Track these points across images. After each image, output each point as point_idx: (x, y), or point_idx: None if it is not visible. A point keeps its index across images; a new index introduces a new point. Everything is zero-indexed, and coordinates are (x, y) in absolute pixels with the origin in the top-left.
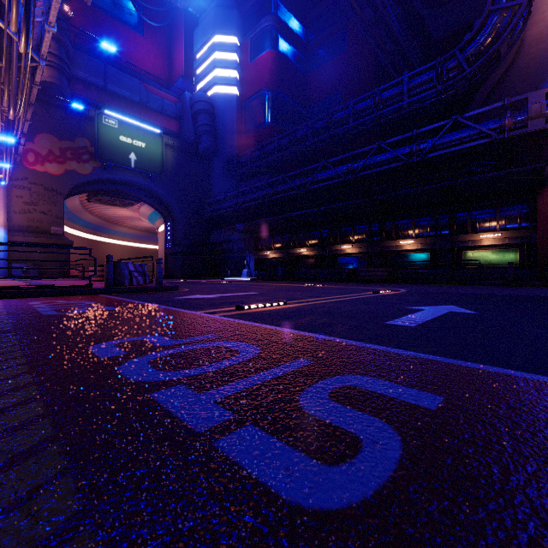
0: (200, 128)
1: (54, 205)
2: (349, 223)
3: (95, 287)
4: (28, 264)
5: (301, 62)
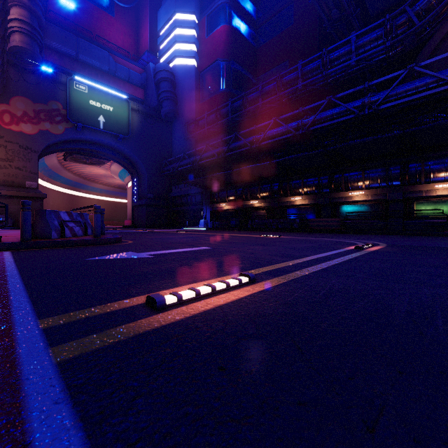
0: (162, 94)
1: (28, 161)
2: (299, 177)
3: (10, 240)
4: (3, 215)
5: (252, 36)
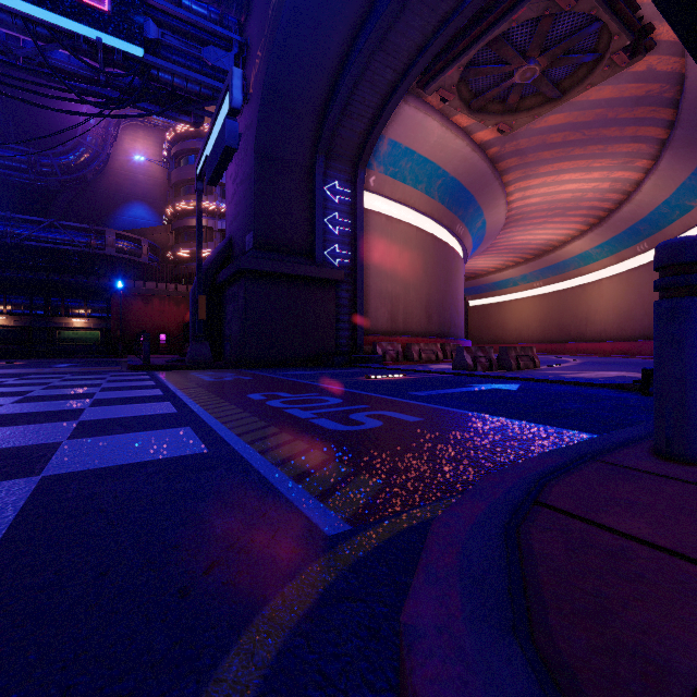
0: None
1: None
2: None
3: None
4: None
5: None
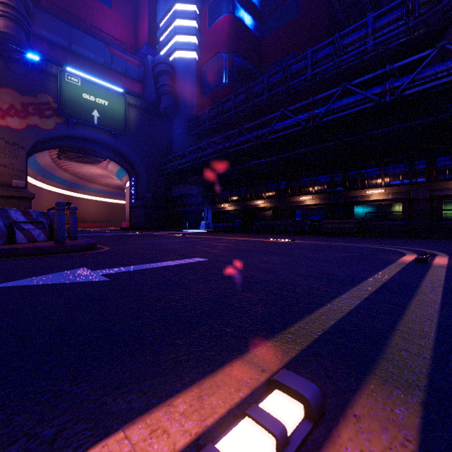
0: (161, 88)
1: (15, 158)
2: (308, 174)
3: None
4: None
5: (256, 28)
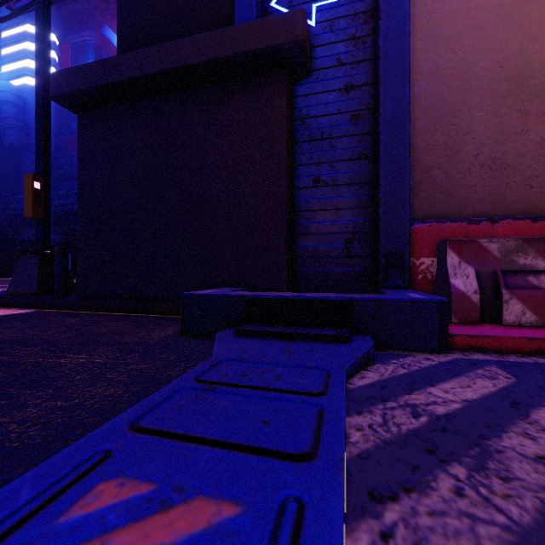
0: (6, 119)
1: None
2: None
3: None
4: None
5: None
